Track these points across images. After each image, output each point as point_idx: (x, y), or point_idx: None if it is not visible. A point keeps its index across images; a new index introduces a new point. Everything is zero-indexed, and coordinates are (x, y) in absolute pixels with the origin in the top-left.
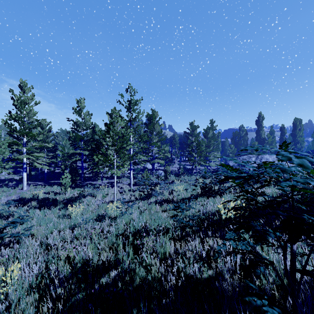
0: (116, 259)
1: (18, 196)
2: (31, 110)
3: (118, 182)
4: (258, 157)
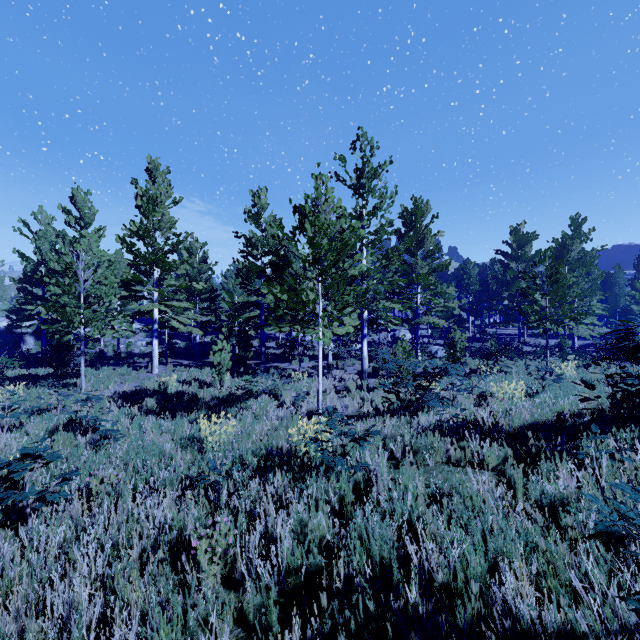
0: None
1: (138, 386)
2: (164, 214)
3: (335, 367)
4: None
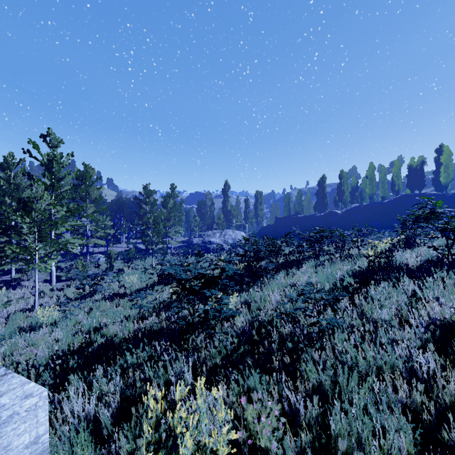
0: (92, 339)
1: None
2: None
3: (20, 279)
4: (222, 232)
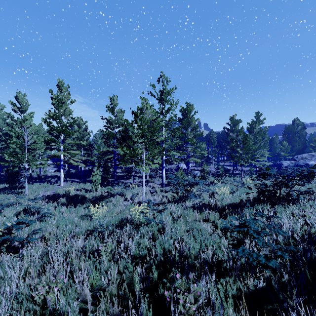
0: None
1: (54, 192)
2: (66, 108)
3: (150, 181)
4: None
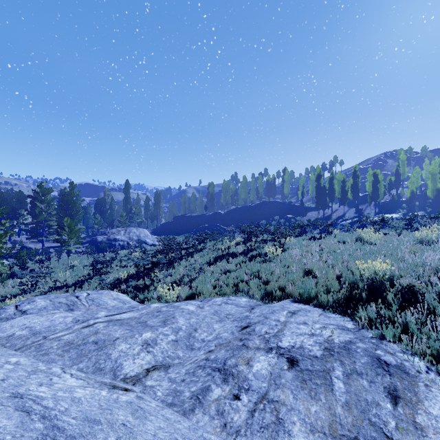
0: None
1: None
2: None
3: None
4: (127, 230)
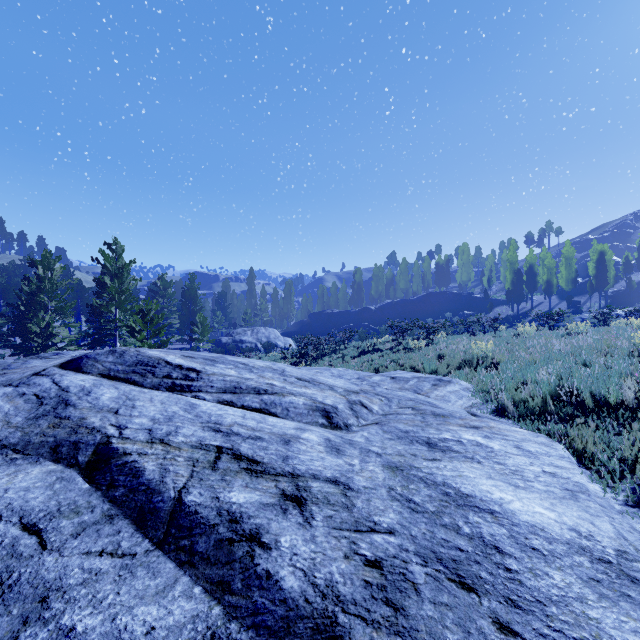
0: None
1: None
2: None
3: None
4: (254, 330)
